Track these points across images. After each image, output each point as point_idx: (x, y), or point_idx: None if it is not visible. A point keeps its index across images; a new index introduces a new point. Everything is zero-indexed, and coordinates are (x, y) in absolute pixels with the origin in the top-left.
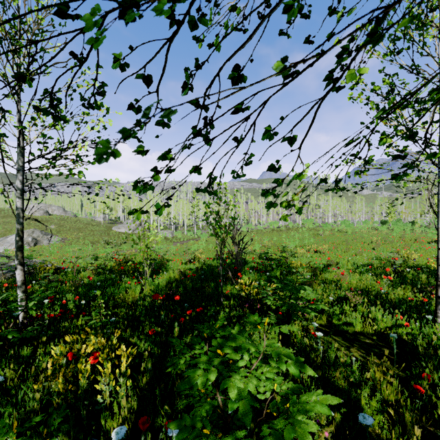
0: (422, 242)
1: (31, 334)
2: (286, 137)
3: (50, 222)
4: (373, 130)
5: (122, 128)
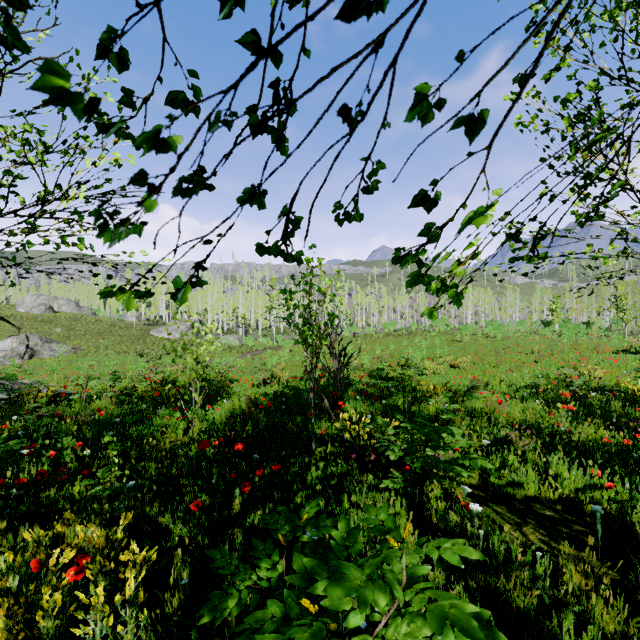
0: (605, 352)
1: None
2: (462, 116)
3: (55, 323)
4: None
5: None
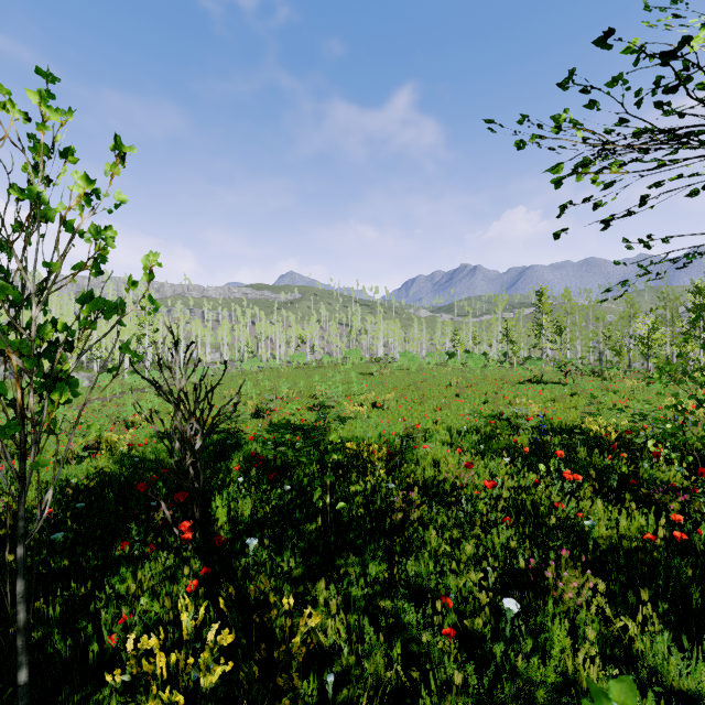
0: (513, 382)
1: None
2: None
3: None
4: None
5: None
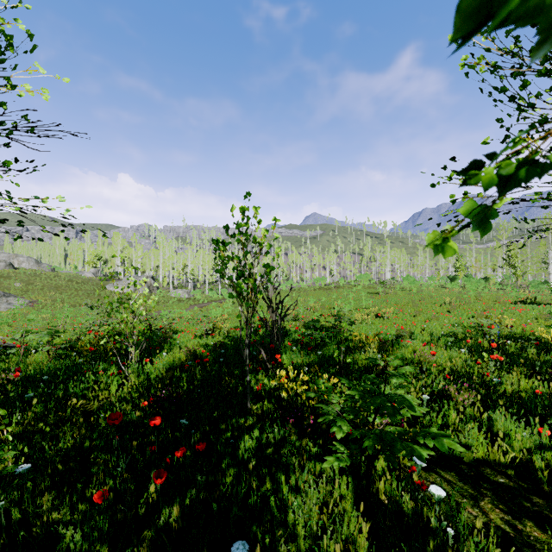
0: (505, 302)
1: None
2: None
3: (14, 278)
4: None
5: None
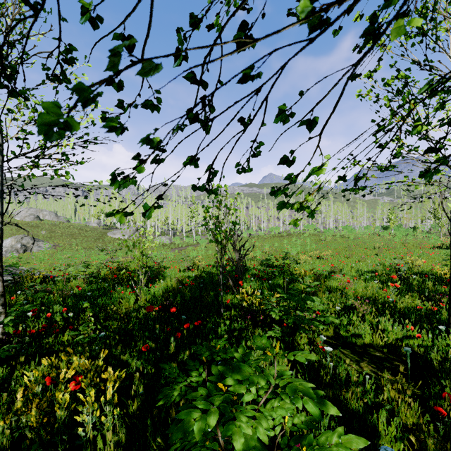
0: (425, 248)
1: (7, 353)
2: (304, 120)
3: (41, 227)
4: (409, 113)
5: (77, 84)
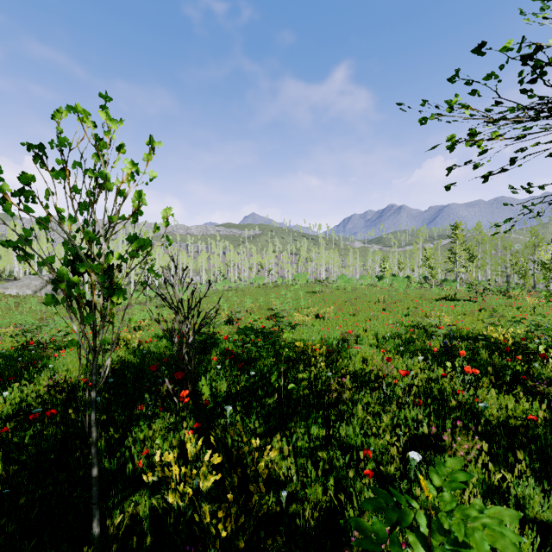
0: (431, 299)
1: None
2: None
3: None
4: None
5: None
